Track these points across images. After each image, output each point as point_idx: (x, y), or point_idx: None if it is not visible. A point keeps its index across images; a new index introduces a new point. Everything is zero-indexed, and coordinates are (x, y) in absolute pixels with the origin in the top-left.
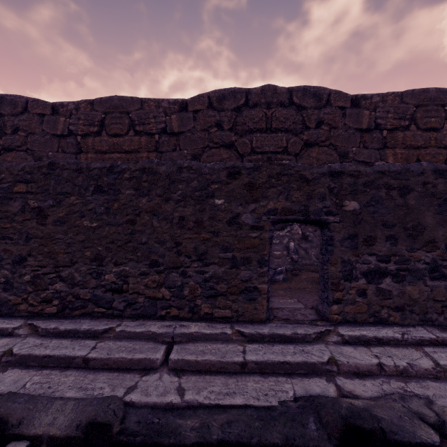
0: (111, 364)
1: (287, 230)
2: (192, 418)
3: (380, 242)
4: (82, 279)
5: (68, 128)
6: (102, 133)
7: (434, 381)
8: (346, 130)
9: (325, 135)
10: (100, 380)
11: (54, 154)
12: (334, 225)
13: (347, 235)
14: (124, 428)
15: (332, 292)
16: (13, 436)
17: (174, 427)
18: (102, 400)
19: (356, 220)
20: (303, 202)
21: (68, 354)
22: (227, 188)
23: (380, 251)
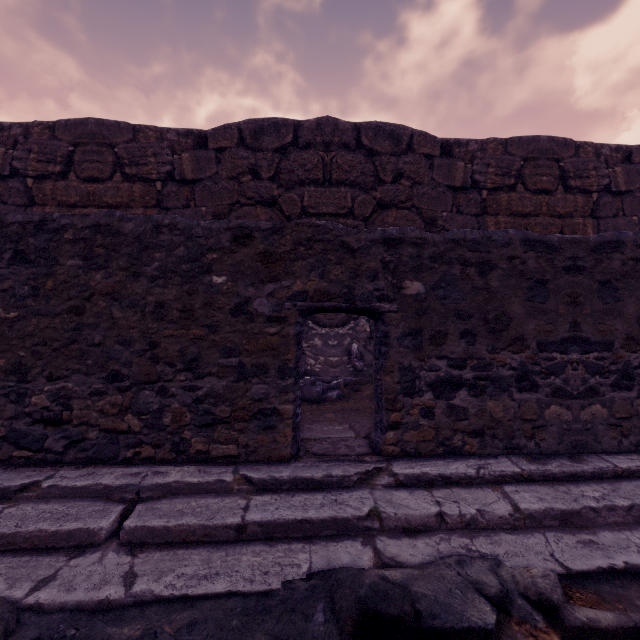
0: (20, 543)
1: (350, 327)
2: (134, 623)
3: (453, 340)
4: None
5: (10, 164)
6: (69, 176)
7: (510, 533)
8: (433, 187)
9: (406, 193)
10: None
11: None
12: (391, 316)
13: (408, 329)
14: None
15: (386, 413)
16: None
17: None
18: None
19: (420, 308)
20: (346, 281)
21: None
22: (231, 259)
23: (453, 352)
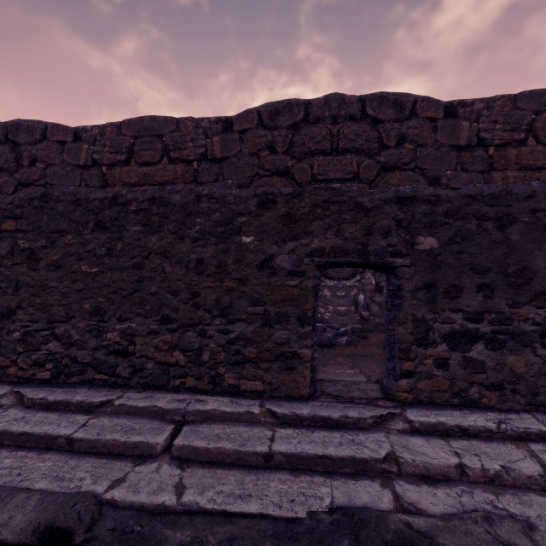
0: (100, 448)
1: (356, 280)
2: (184, 529)
3: (469, 294)
4: (80, 337)
5: (91, 157)
6: (131, 162)
7: (541, 495)
8: (437, 148)
9: (409, 155)
10: (82, 468)
11: (76, 189)
12: (403, 271)
13: (421, 283)
14: (92, 537)
15: (399, 362)
16: None
17: (158, 540)
18: (69, 497)
19: (434, 263)
20: (360, 239)
21: (50, 432)
22: (257, 221)
23: (469, 305)
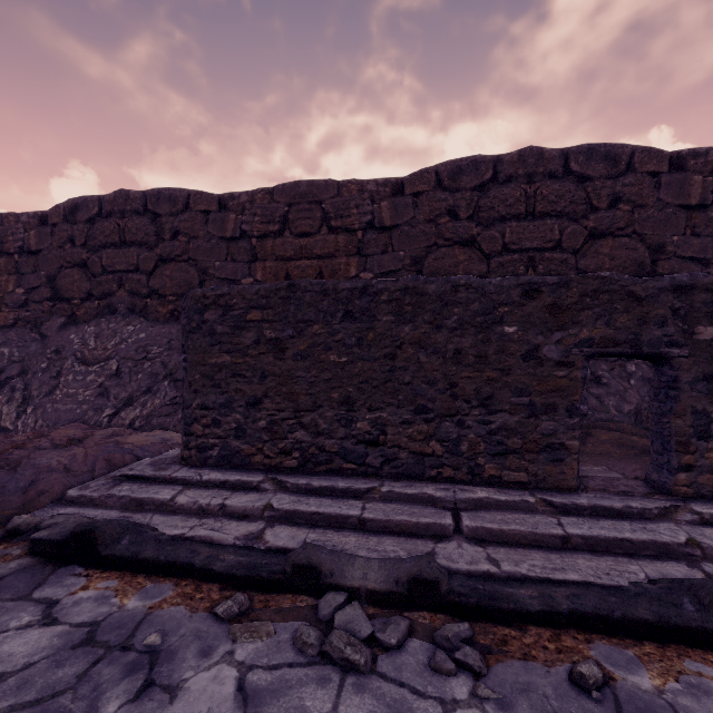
0: (392, 528)
1: None
2: (524, 588)
3: None
4: (328, 426)
5: (240, 228)
6: (284, 233)
7: None
8: (660, 208)
9: (625, 218)
10: (387, 543)
11: (223, 264)
12: (681, 361)
13: (701, 374)
14: (450, 589)
15: (677, 455)
16: (329, 586)
17: (506, 595)
18: (417, 558)
19: None
20: (632, 328)
21: (339, 512)
22: (521, 311)
23: None
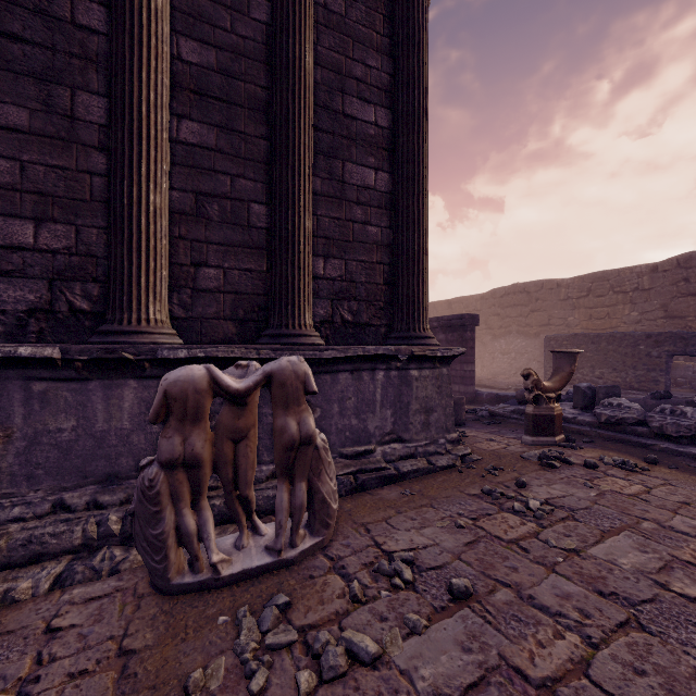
0: None
1: None
2: None
3: None
4: (586, 373)
5: (567, 295)
6: (589, 296)
7: None
8: None
9: None
10: None
11: (558, 312)
12: None
13: None
14: None
15: None
16: None
17: None
18: None
19: None
20: (682, 347)
21: None
22: (645, 342)
23: None
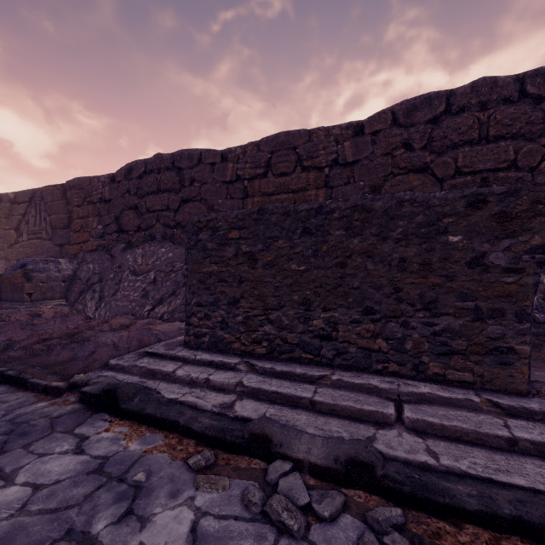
0: (339, 411)
1: None
2: (462, 485)
3: None
4: (290, 323)
5: (236, 173)
6: (268, 174)
7: None
8: None
9: None
10: (333, 424)
11: (224, 201)
12: None
13: None
14: (385, 474)
15: None
16: (278, 455)
17: (442, 488)
18: (355, 441)
19: None
20: None
21: (294, 394)
22: (466, 221)
23: None
